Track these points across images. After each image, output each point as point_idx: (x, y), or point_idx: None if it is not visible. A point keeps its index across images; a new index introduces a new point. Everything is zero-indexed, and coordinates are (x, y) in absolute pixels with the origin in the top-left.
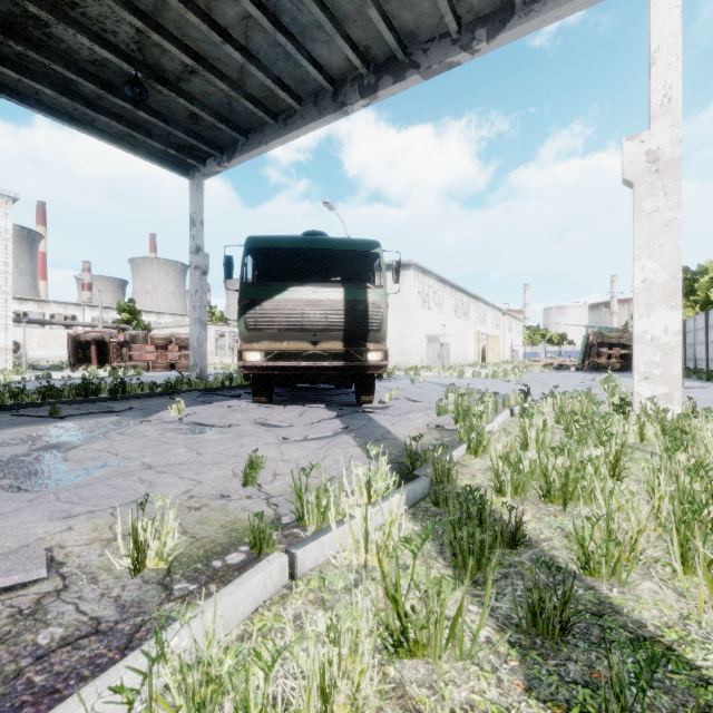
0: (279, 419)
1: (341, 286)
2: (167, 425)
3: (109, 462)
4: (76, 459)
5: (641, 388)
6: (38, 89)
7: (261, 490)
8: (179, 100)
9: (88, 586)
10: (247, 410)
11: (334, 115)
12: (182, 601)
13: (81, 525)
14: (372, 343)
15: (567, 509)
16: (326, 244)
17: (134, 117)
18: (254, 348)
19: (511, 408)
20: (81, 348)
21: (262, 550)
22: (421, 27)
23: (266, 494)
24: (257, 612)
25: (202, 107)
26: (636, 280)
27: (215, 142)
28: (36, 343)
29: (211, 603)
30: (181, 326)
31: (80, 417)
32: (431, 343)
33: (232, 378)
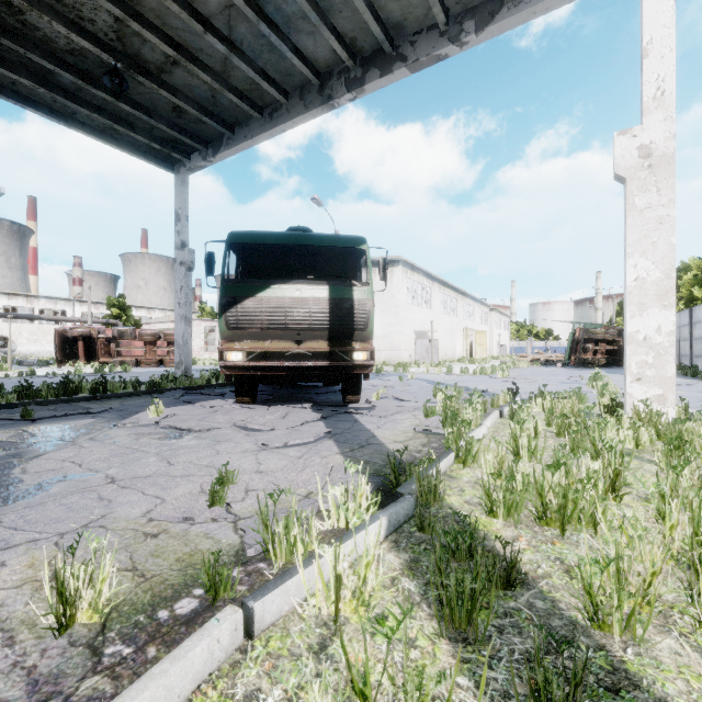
0: (260, 421)
1: (326, 284)
2: (143, 428)
3: (70, 475)
4: (35, 471)
5: (633, 389)
6: (15, 79)
7: (229, 510)
8: (162, 92)
9: (1, 651)
10: (229, 411)
11: (320, 109)
12: (110, 673)
13: (17, 559)
14: (358, 342)
15: (565, 534)
16: (311, 240)
17: (116, 109)
18: (235, 347)
19: (500, 409)
20: (68, 343)
21: (218, 595)
22: (408, 18)
23: (234, 515)
24: (200, 690)
25: (185, 100)
26: (628, 278)
27: (200, 136)
28: (25, 338)
29: (134, 691)
30: (170, 322)
31: (54, 419)
32: (420, 339)
33: (218, 375)
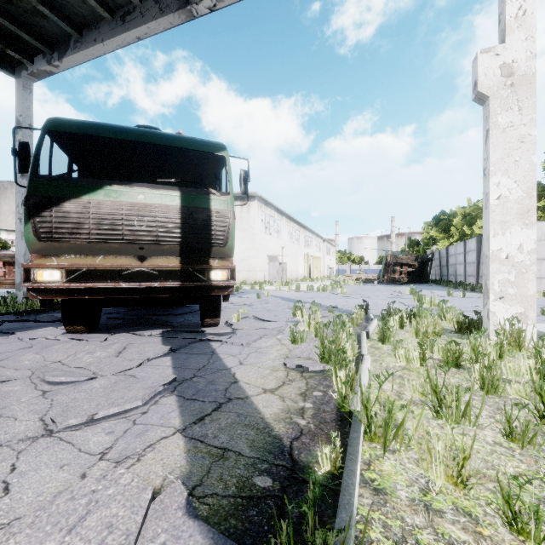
0: (82, 362)
1: (177, 190)
2: None
3: None
4: None
5: (496, 307)
6: None
7: None
8: None
9: None
10: (48, 346)
11: (177, 14)
12: None
13: None
14: (216, 259)
15: None
16: (160, 139)
17: None
18: (48, 264)
19: (367, 329)
20: None
21: None
22: None
23: None
24: None
25: None
26: (491, 196)
27: (42, 34)
28: None
29: None
30: None
31: None
32: (272, 262)
33: None
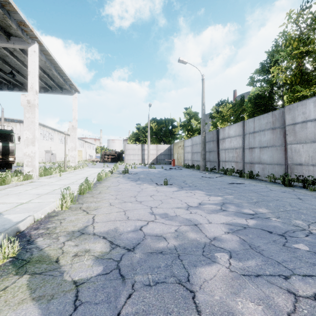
0: None
1: (1, 142)
2: None
3: None
4: None
5: (71, 164)
6: None
7: None
8: None
9: None
10: None
11: None
12: None
13: None
14: (11, 156)
15: None
16: None
17: None
18: None
19: None
20: None
21: None
22: (27, 83)
23: None
24: None
25: None
26: (70, 146)
27: None
28: None
29: None
30: None
31: None
32: (47, 153)
33: None
